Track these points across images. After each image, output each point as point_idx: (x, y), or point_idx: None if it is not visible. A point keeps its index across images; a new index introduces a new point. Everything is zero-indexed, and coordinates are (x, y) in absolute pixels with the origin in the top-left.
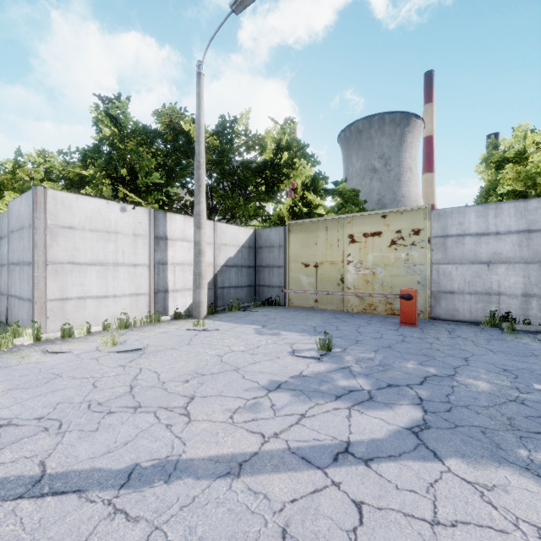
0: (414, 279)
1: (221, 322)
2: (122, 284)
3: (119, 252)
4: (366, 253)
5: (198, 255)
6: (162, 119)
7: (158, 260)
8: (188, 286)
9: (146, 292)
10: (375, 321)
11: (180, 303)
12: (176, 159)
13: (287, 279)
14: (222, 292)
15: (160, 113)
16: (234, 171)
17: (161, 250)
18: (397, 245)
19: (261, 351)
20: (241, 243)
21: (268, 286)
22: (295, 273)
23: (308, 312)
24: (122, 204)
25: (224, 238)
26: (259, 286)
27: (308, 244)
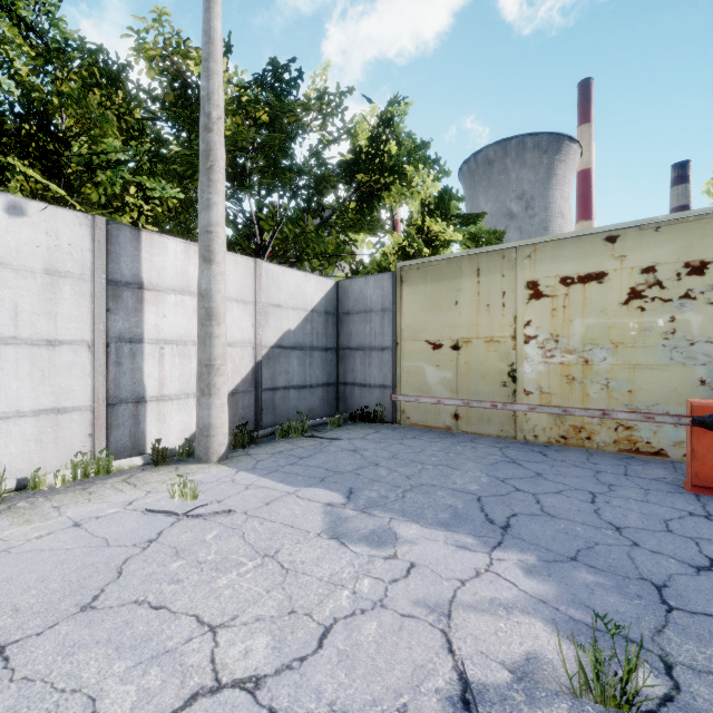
0: (691, 375)
1: (252, 476)
2: (13, 388)
3: (2, 310)
4: (568, 318)
5: (205, 322)
6: (147, 49)
7: (118, 333)
8: (194, 387)
9: (85, 403)
10: (614, 475)
11: (175, 423)
12: (188, 146)
13: (398, 372)
14: (272, 398)
15: (137, 31)
16: (294, 157)
17: (127, 311)
18: (646, 300)
19: (331, 686)
20: (310, 305)
21: (361, 386)
22: (413, 361)
23: (442, 441)
24: (13, 198)
25: (276, 294)
26: (345, 386)
27: (440, 305)
